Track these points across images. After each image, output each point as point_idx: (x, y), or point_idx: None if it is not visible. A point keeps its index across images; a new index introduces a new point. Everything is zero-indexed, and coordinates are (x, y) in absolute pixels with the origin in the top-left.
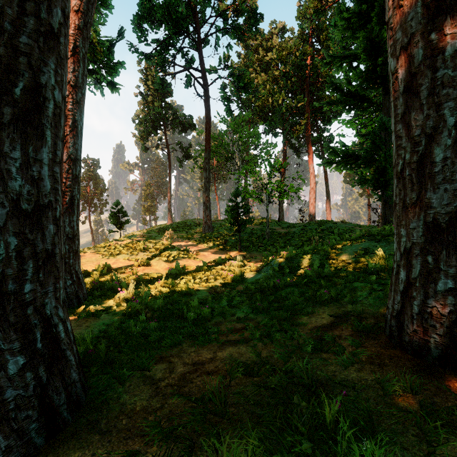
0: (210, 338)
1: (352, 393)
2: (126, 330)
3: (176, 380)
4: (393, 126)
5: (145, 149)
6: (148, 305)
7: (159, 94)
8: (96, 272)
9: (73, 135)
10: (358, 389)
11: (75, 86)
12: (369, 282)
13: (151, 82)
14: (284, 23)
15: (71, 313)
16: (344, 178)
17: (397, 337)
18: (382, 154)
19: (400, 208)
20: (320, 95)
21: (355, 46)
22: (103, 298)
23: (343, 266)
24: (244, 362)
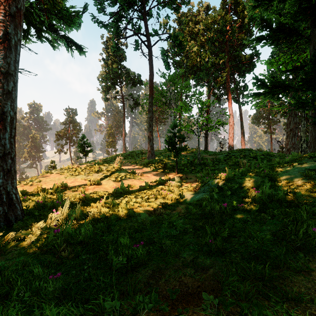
0: None
1: None
2: None
3: None
4: None
5: (106, 99)
6: (73, 235)
7: (116, 58)
8: (50, 190)
9: (3, 47)
10: None
11: None
12: None
13: (111, 50)
14: (208, 3)
15: None
16: (252, 120)
17: None
18: None
19: None
20: (237, 54)
21: None
22: (37, 219)
23: (293, 188)
24: None
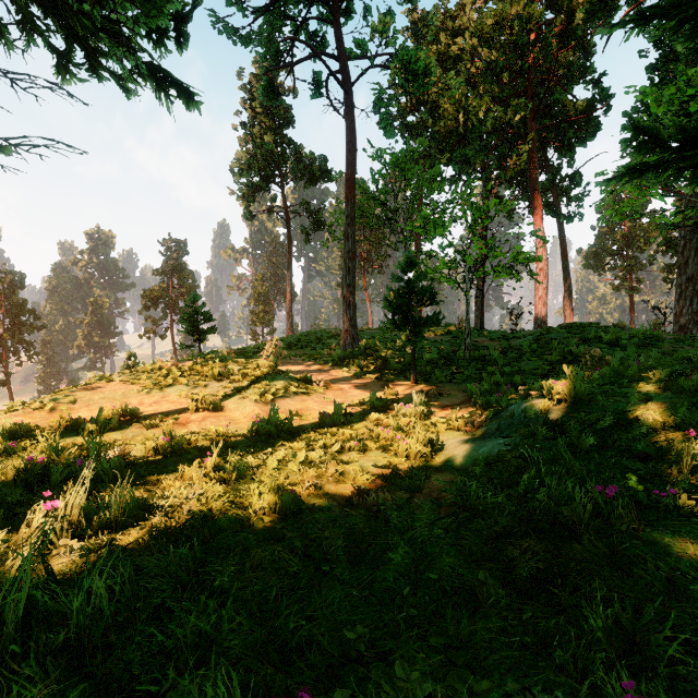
0: None
1: None
2: None
3: None
4: None
5: (250, 216)
6: (53, 611)
7: (271, 121)
8: (89, 424)
9: None
10: None
11: None
12: None
13: (259, 103)
14: None
15: None
16: (586, 259)
17: None
18: None
19: None
20: (556, 100)
21: None
22: None
23: None
24: None
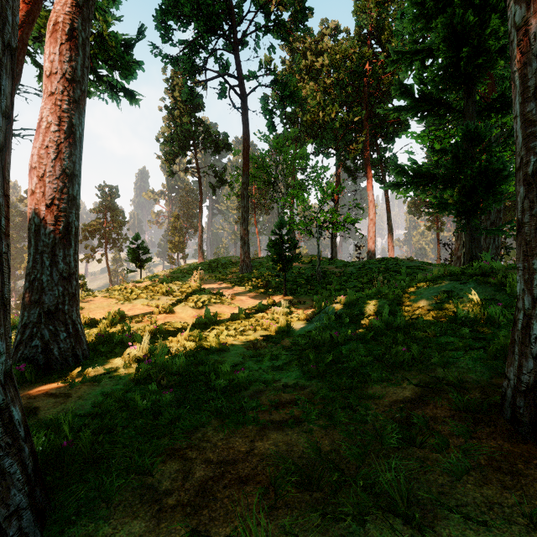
0: (246, 417)
1: (483, 534)
2: (130, 403)
3: (190, 494)
4: (517, 107)
5: (171, 174)
6: (165, 367)
7: (188, 108)
8: (105, 321)
9: (69, 143)
10: (493, 527)
11: (72, 80)
12: (462, 336)
13: (179, 93)
14: (337, 22)
15: (63, 377)
16: (408, 208)
17: (528, 424)
18: (469, 170)
19: (533, 228)
20: (381, 107)
21: (428, 40)
22: (108, 355)
23: (419, 314)
24: (297, 465)
